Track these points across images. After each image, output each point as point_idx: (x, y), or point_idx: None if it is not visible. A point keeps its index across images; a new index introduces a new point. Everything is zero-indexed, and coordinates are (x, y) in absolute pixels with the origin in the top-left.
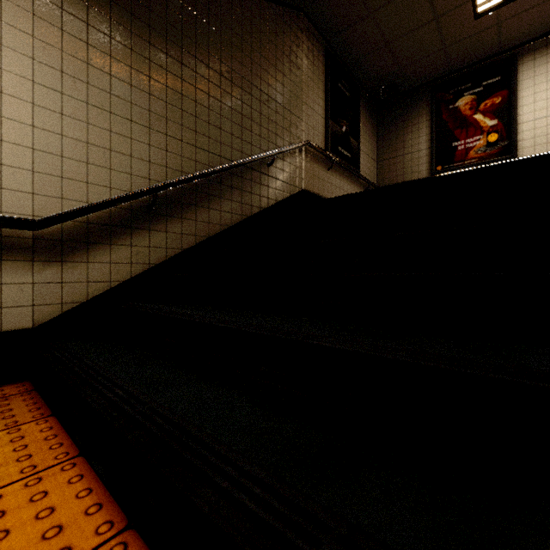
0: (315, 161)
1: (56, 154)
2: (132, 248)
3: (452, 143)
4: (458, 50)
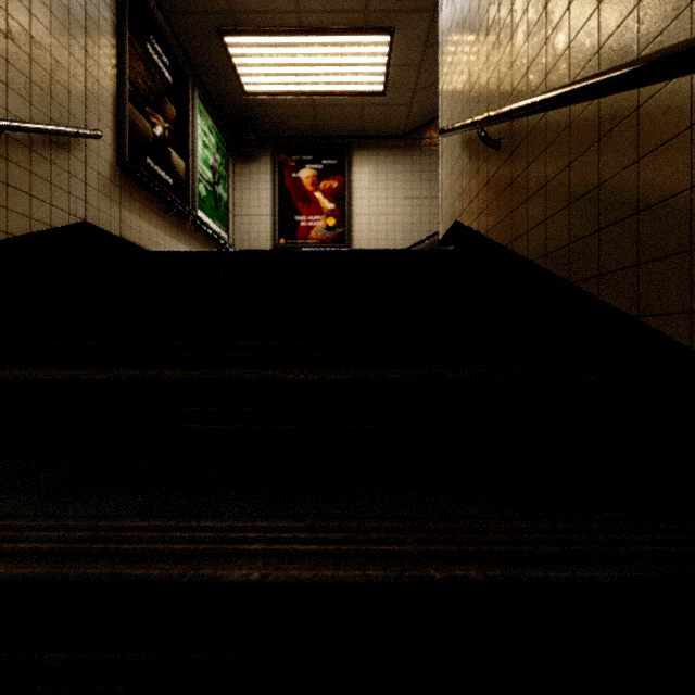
0: None
1: (410, 223)
2: None
3: None
4: None
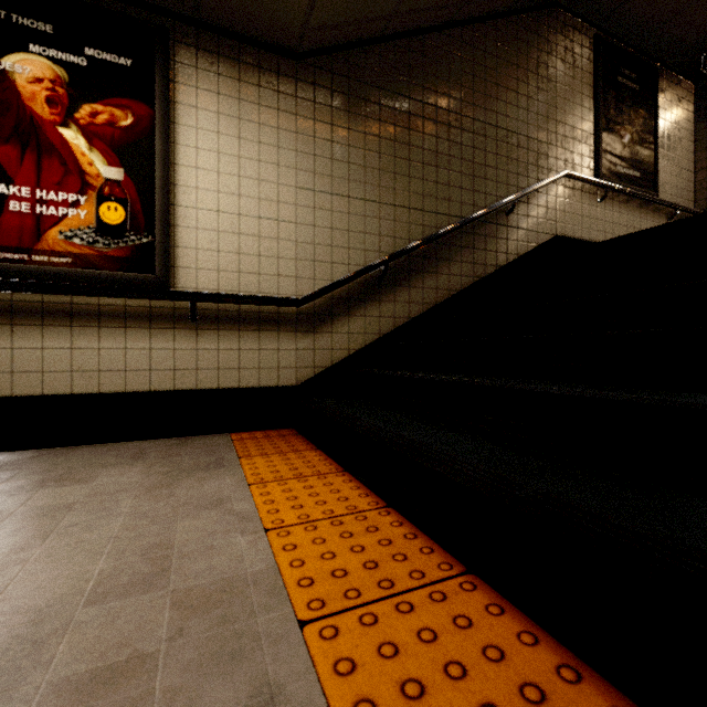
0: (577, 195)
1: (310, 242)
2: (365, 319)
3: None
4: None
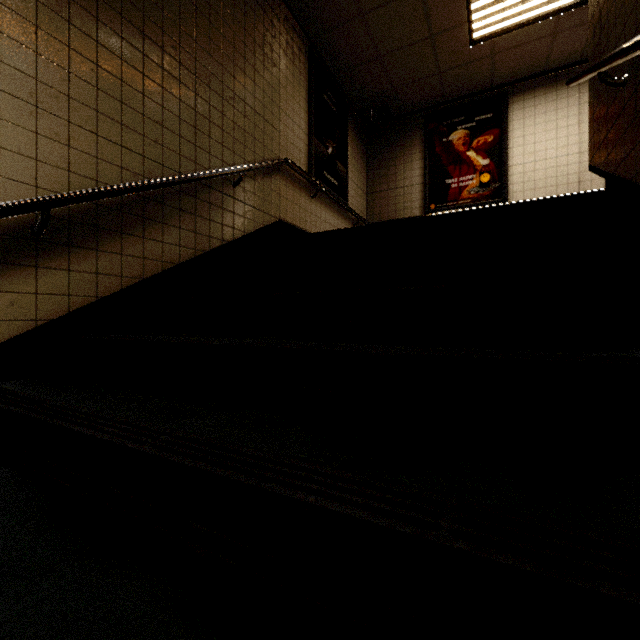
0: (296, 186)
1: None
2: (2, 296)
3: (445, 180)
4: (452, 78)
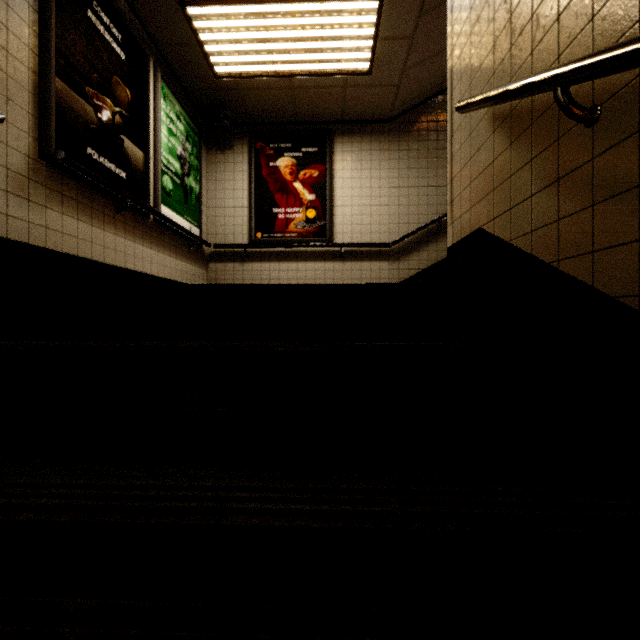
0: None
1: (396, 214)
2: (428, 252)
3: None
4: None
